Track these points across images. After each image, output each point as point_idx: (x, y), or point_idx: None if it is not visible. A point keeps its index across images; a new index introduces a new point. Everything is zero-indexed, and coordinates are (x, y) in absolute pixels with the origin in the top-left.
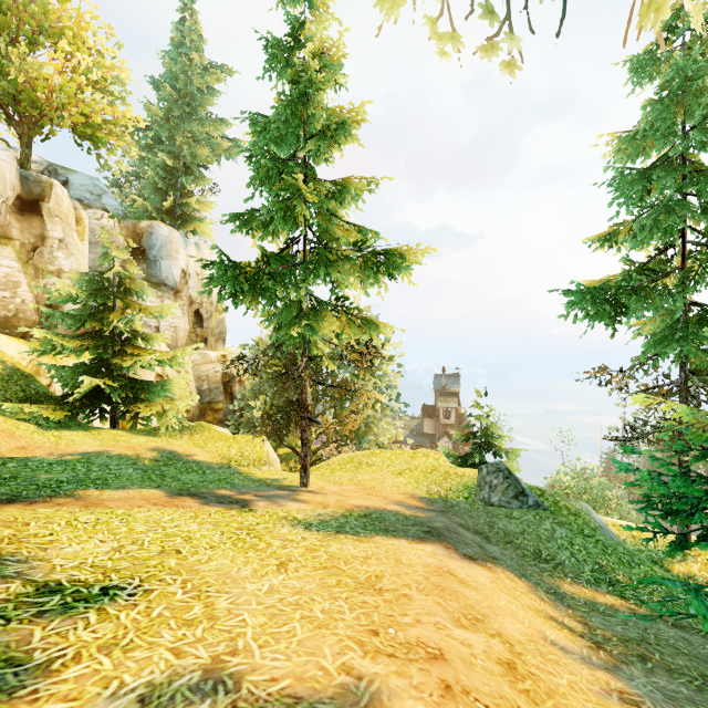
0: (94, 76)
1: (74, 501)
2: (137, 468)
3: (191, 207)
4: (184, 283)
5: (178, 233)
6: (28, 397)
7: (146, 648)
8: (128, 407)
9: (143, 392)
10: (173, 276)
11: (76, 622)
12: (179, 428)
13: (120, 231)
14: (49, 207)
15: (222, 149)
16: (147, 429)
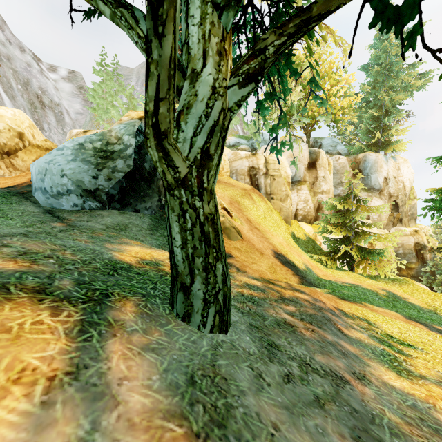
0: (339, 94)
1: (365, 306)
2: (379, 298)
3: (390, 135)
4: (385, 185)
5: (381, 155)
6: (315, 251)
7: (440, 367)
8: (360, 262)
9: (367, 254)
10: (378, 182)
11: (408, 349)
12: (390, 279)
13: (347, 164)
14: (318, 163)
15: (415, 87)
16: (370, 275)
